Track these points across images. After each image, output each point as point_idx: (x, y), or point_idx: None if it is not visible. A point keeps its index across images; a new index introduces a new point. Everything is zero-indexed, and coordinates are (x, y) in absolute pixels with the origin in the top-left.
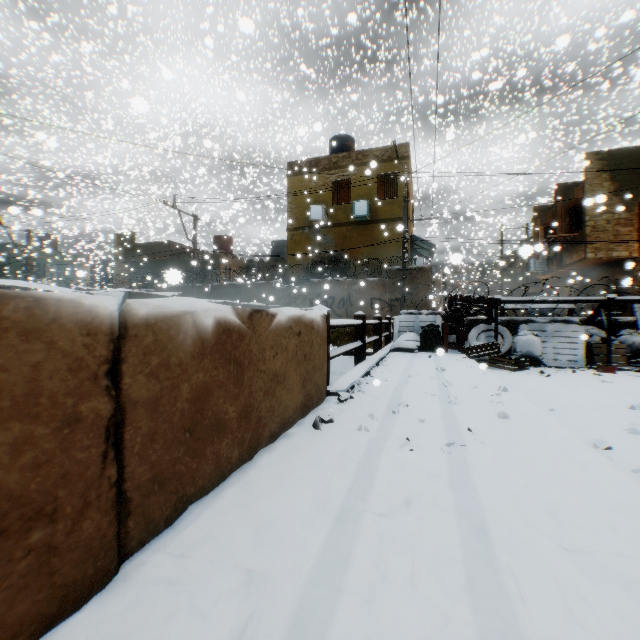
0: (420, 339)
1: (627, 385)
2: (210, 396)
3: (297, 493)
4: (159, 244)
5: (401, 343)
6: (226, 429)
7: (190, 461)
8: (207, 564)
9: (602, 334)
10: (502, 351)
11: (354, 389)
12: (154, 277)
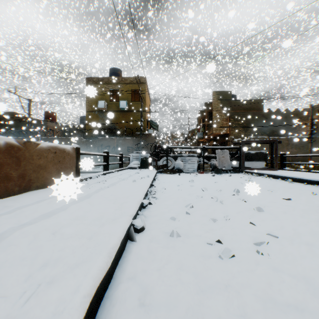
0: (140, 163)
1: (201, 176)
2: (4, 167)
3: (36, 196)
4: (7, 113)
5: (131, 165)
6: (12, 179)
7: None
8: None
9: (205, 160)
10: (171, 167)
11: (92, 178)
12: (3, 132)
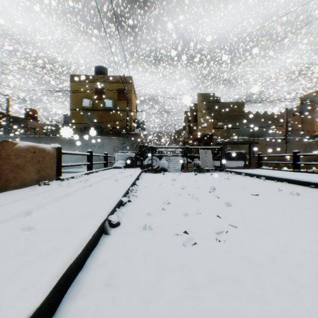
0: (125, 163)
1: (184, 175)
2: None
3: (14, 196)
4: None
5: (116, 164)
6: None
7: None
8: None
9: (189, 160)
10: (156, 167)
11: (74, 178)
12: None
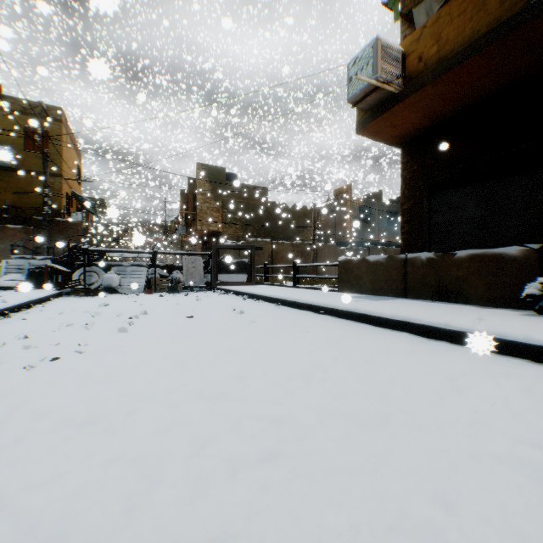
0: (26, 279)
1: (138, 298)
2: None
3: None
4: None
5: (2, 282)
6: None
7: None
8: None
9: (164, 273)
10: (97, 285)
11: None
12: None
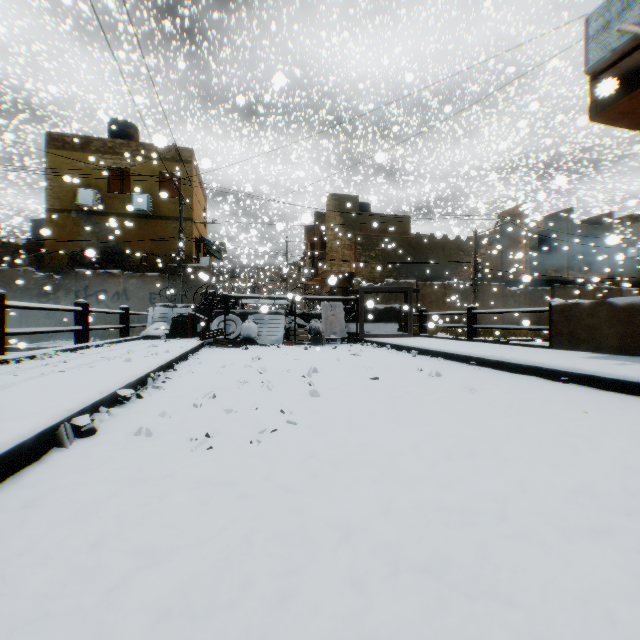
0: (170, 328)
1: (283, 350)
2: None
3: None
4: None
5: (150, 331)
6: None
7: None
8: None
9: (301, 322)
10: (235, 335)
11: (37, 358)
12: None
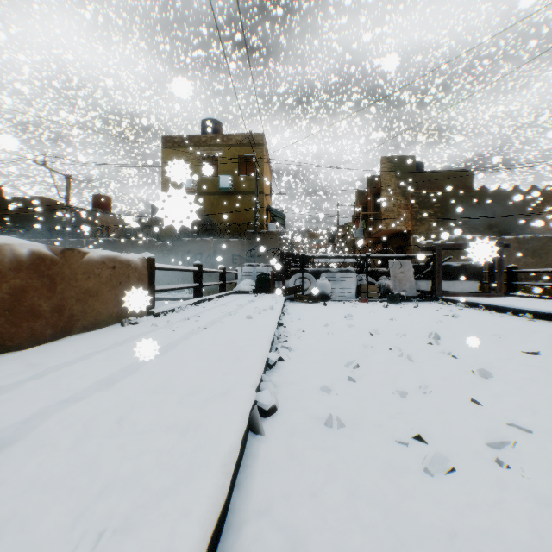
0: (255, 284)
1: (364, 308)
2: (28, 294)
3: (83, 345)
4: (31, 199)
5: (240, 287)
6: (42, 316)
7: (11, 327)
8: (12, 364)
9: (370, 279)
10: (309, 292)
11: (174, 311)
12: (25, 231)
